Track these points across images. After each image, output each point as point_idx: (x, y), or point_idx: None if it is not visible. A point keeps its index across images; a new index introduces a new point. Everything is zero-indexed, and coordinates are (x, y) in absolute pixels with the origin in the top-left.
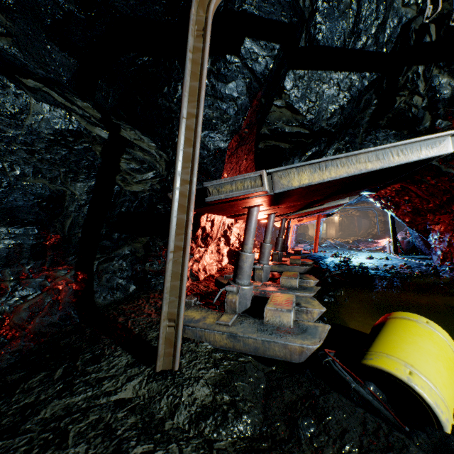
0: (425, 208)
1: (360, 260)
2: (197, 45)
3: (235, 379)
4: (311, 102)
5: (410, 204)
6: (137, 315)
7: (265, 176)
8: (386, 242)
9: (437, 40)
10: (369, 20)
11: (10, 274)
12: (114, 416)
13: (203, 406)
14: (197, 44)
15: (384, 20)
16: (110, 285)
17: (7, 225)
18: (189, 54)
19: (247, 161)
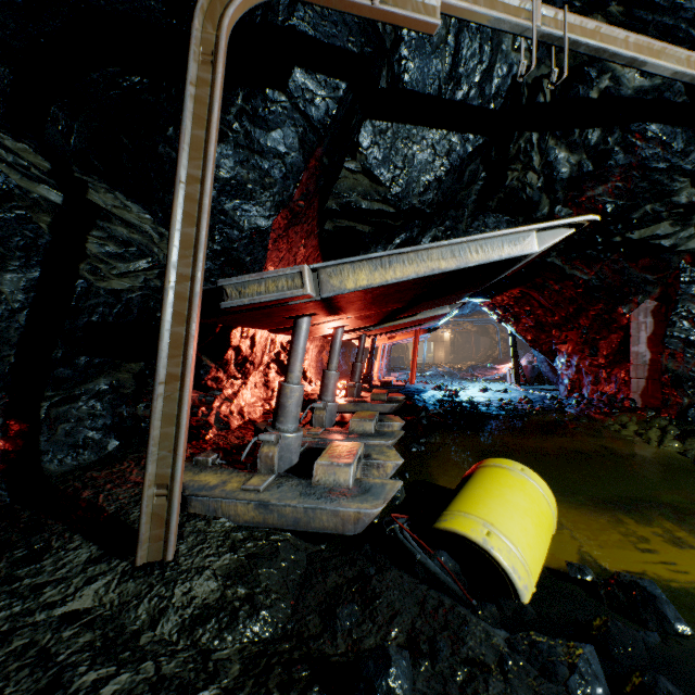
0: (550, 322)
1: (471, 394)
2: (203, 76)
3: (259, 565)
4: (397, 168)
5: (532, 316)
6: (117, 485)
7: (307, 273)
8: (507, 369)
9: (552, 101)
10: (471, 63)
11: None
12: (57, 636)
13: (204, 606)
14: (203, 74)
15: (490, 66)
16: (72, 441)
17: None
18: (191, 87)
19: (308, 248)
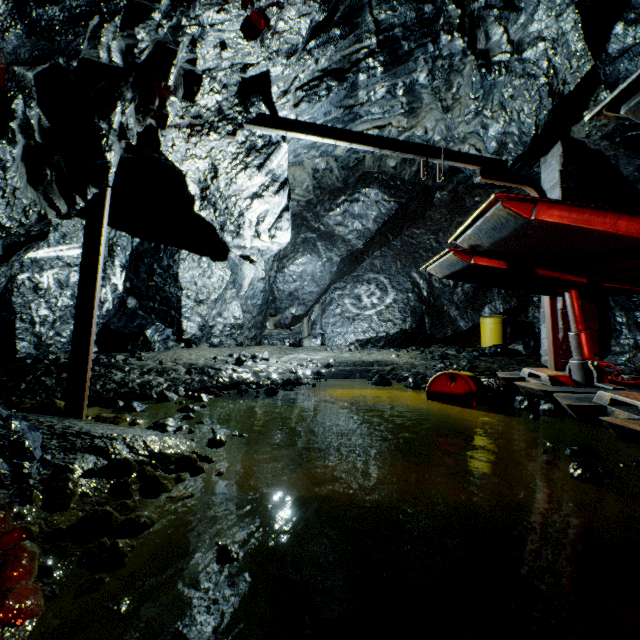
0: None
1: None
2: None
3: None
4: None
5: None
6: None
7: None
8: None
9: None
10: None
11: (632, 335)
12: None
13: None
14: None
15: None
16: None
17: (625, 311)
18: None
19: None
